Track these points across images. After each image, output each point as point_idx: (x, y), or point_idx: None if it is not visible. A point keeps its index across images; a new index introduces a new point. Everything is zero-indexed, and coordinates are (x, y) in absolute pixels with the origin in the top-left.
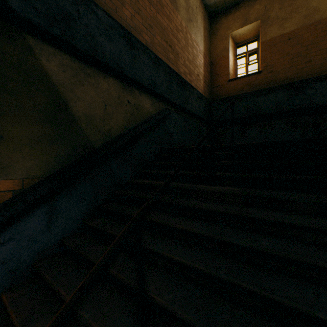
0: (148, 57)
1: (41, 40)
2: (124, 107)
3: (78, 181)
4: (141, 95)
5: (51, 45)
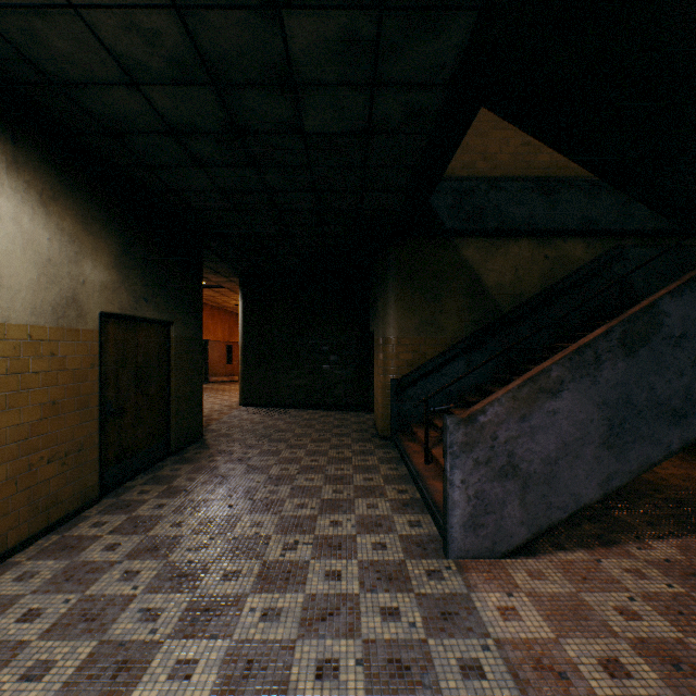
0: (576, 191)
1: (462, 237)
2: (539, 264)
3: (488, 341)
4: (566, 242)
5: (468, 237)
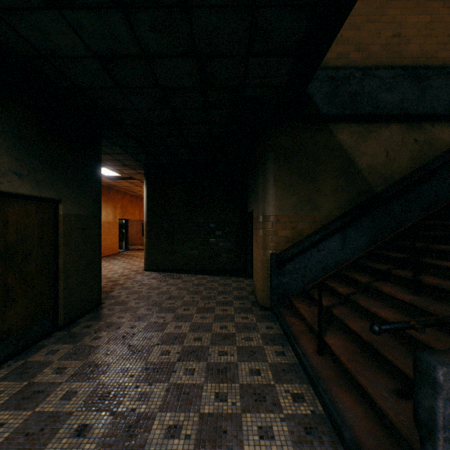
0: (445, 78)
1: (336, 123)
2: (409, 147)
3: (362, 219)
4: (434, 127)
5: (342, 122)
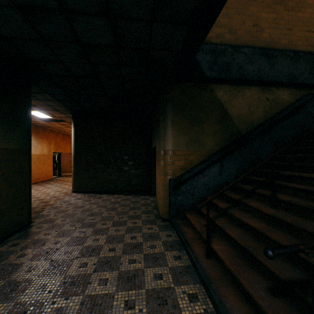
0: (285, 57)
1: (216, 84)
2: (263, 103)
3: (233, 153)
4: (279, 90)
5: (220, 84)
